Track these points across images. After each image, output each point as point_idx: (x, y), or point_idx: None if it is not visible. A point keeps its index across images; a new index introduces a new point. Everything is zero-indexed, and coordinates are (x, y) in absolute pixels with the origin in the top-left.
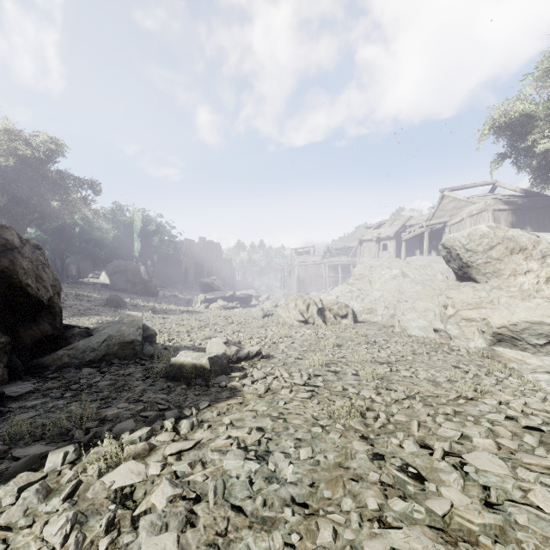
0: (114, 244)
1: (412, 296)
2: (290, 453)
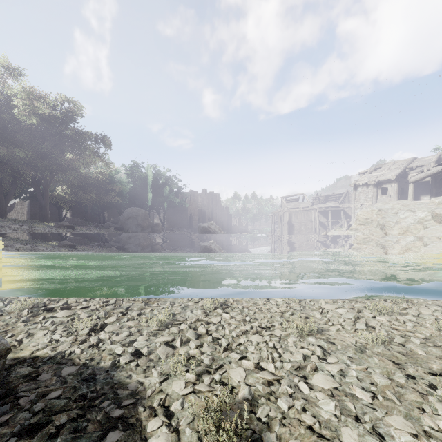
0: (132, 195)
1: None
2: None
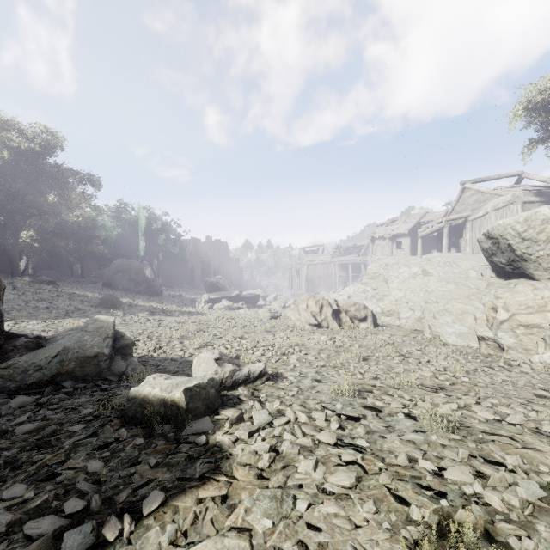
0: (119, 243)
1: (444, 297)
2: None
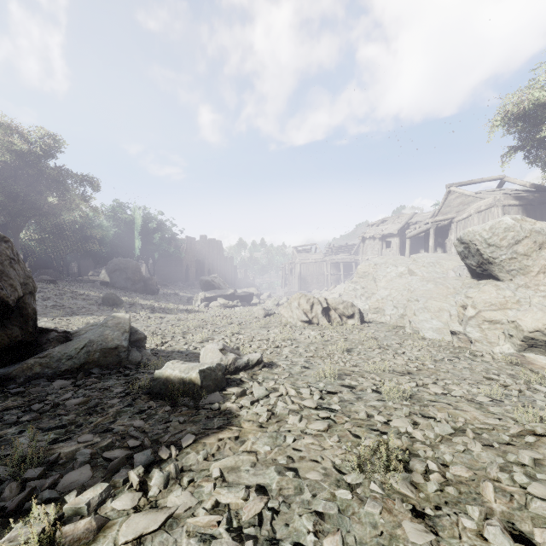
0: (115, 242)
1: (424, 295)
2: (307, 545)
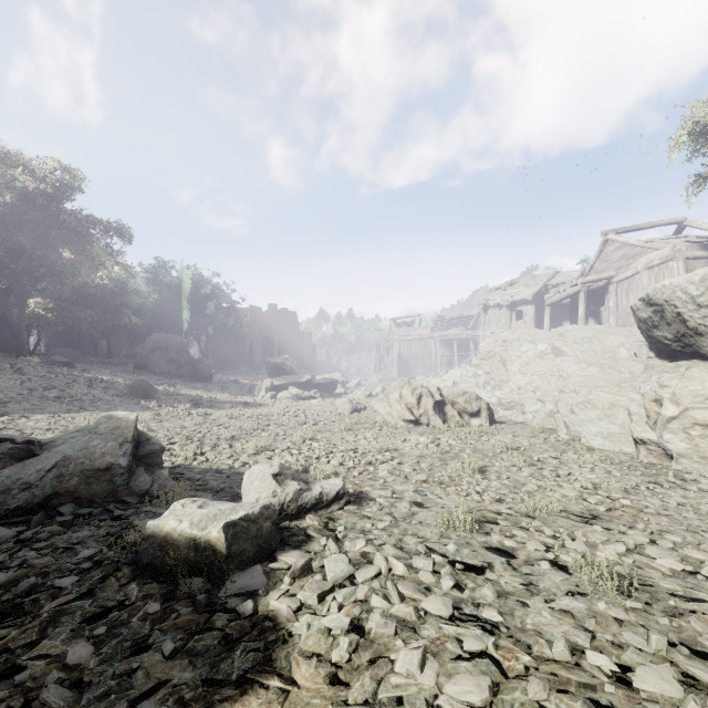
0: (156, 312)
1: (585, 384)
2: None
